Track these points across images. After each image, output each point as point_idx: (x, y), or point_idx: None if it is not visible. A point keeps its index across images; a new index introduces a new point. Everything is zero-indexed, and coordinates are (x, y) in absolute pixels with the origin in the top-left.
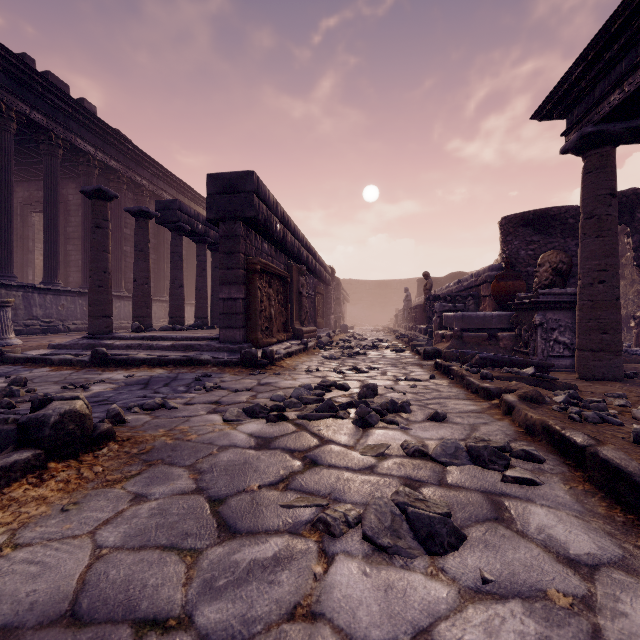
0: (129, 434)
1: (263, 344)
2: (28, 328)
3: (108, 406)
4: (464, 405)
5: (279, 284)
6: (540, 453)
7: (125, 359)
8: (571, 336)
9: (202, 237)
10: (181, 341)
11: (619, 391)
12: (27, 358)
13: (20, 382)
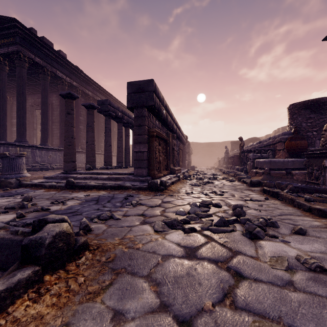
0: (96, 242)
1: (157, 177)
2: (33, 167)
3: (78, 216)
4: (309, 221)
5: (163, 144)
6: None
7: (84, 185)
8: None
9: (120, 119)
10: (113, 175)
11: None
12: (32, 184)
13: (28, 199)
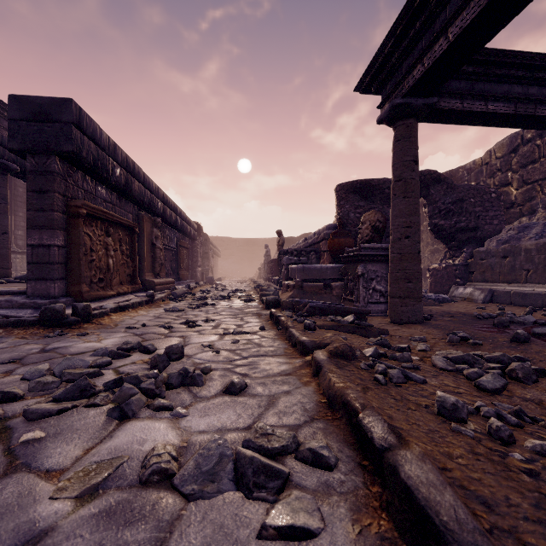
0: None
1: (90, 298)
2: None
3: None
4: (276, 364)
5: (124, 234)
6: (334, 446)
7: None
8: (385, 285)
9: None
10: None
11: (420, 334)
12: None
13: None
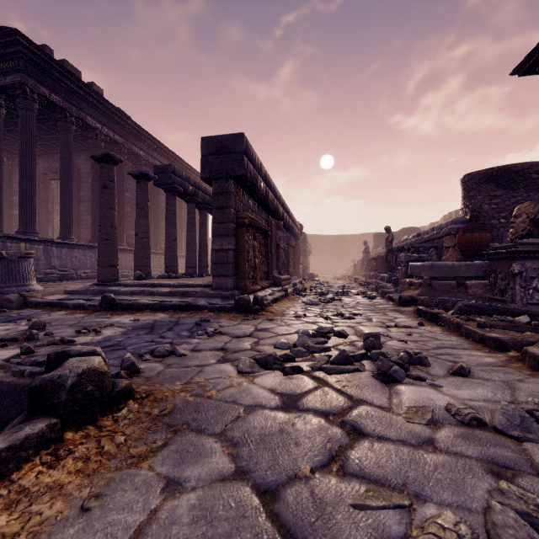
0: (146, 388)
1: (251, 291)
2: (48, 276)
3: (120, 352)
4: (478, 357)
5: (261, 237)
6: None
7: (130, 304)
8: None
9: (192, 197)
10: (178, 288)
11: None
12: (46, 302)
13: (39, 325)
